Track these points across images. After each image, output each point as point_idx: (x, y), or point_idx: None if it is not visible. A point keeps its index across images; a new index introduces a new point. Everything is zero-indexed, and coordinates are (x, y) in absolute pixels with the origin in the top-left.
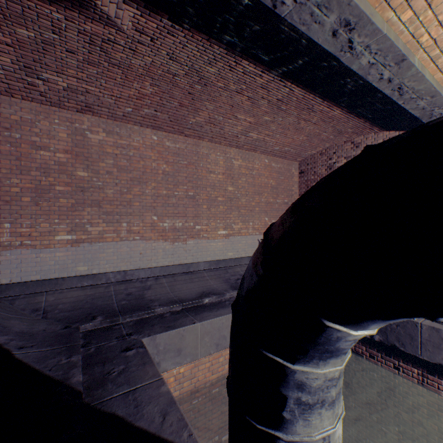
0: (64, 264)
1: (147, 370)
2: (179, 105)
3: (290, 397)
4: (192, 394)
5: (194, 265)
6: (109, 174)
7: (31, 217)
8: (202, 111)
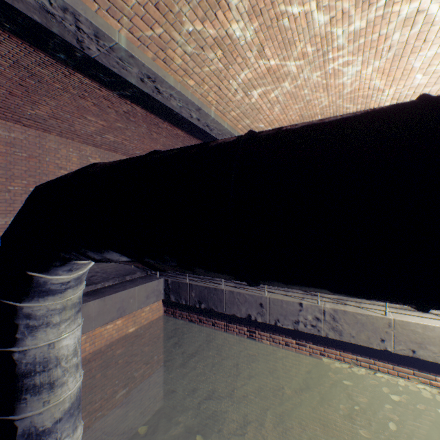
0: None
1: None
2: (10, 93)
3: (21, 324)
4: None
5: None
6: None
7: None
8: (43, 105)
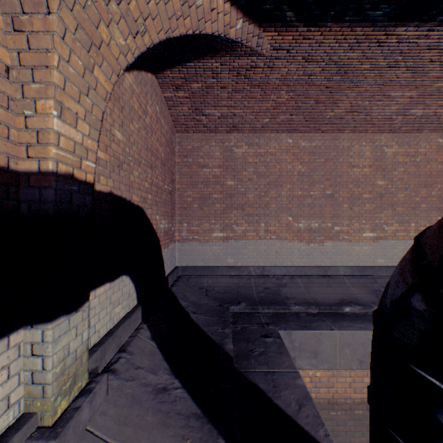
0: (217, 256)
1: (283, 359)
2: (315, 103)
3: None
4: (329, 404)
5: (331, 269)
6: (250, 181)
7: (198, 219)
8: (341, 102)
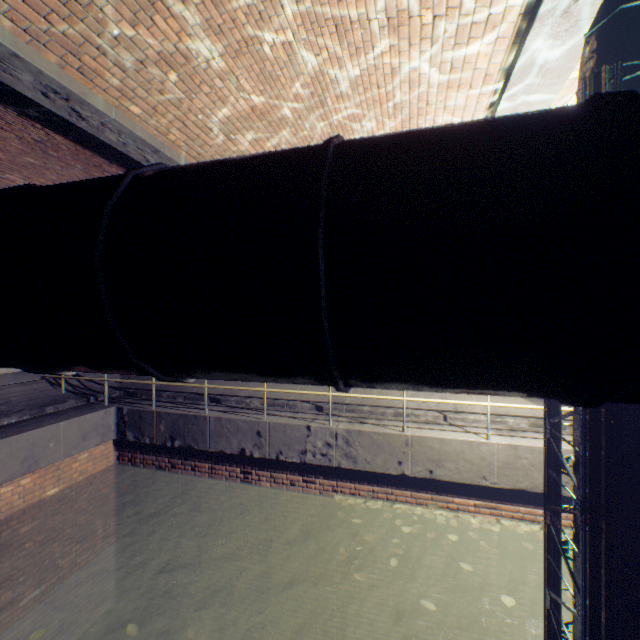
0: None
1: None
2: None
3: None
4: None
5: None
6: None
7: None
8: None
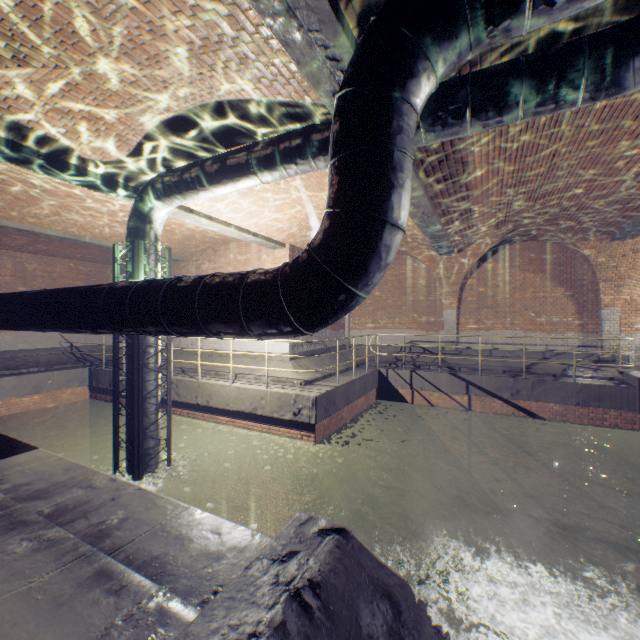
0: None
1: None
2: None
3: None
4: None
5: None
6: None
7: None
8: None
